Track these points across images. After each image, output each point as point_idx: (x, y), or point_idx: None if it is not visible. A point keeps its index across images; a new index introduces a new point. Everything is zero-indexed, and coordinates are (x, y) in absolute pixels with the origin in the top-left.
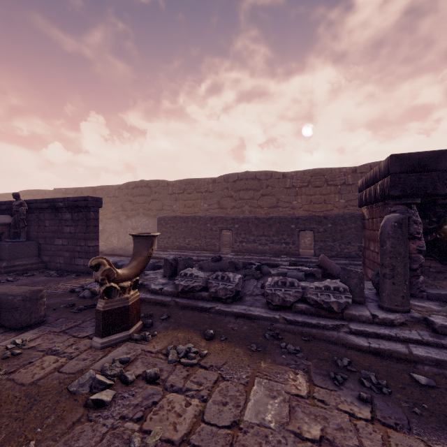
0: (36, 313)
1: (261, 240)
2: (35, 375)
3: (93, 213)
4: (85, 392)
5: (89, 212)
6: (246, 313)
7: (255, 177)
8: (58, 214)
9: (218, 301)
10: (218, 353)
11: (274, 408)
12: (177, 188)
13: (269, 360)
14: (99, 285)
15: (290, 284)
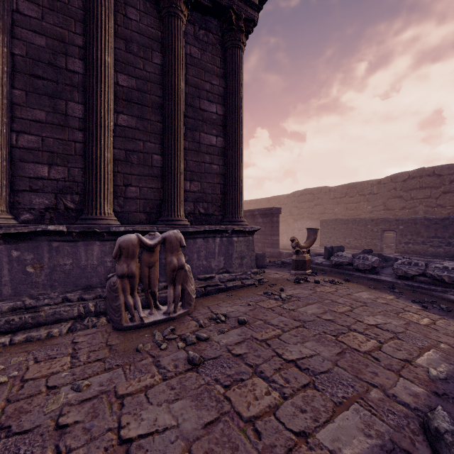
0: (264, 263)
1: (432, 242)
2: (274, 276)
3: (275, 218)
4: (293, 281)
5: (273, 217)
6: (376, 278)
7: (432, 173)
8: (254, 219)
9: (359, 272)
10: (350, 284)
11: (368, 296)
12: (339, 193)
13: (377, 291)
14: (293, 249)
15: (414, 264)
